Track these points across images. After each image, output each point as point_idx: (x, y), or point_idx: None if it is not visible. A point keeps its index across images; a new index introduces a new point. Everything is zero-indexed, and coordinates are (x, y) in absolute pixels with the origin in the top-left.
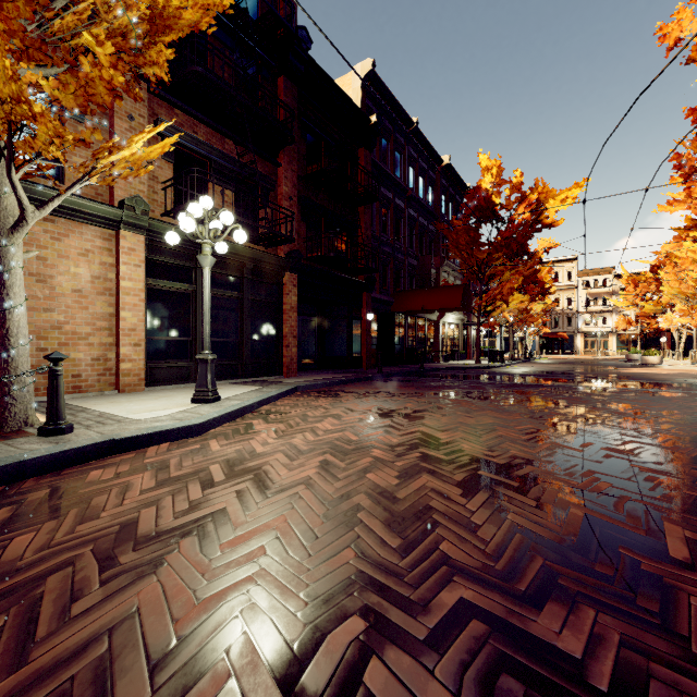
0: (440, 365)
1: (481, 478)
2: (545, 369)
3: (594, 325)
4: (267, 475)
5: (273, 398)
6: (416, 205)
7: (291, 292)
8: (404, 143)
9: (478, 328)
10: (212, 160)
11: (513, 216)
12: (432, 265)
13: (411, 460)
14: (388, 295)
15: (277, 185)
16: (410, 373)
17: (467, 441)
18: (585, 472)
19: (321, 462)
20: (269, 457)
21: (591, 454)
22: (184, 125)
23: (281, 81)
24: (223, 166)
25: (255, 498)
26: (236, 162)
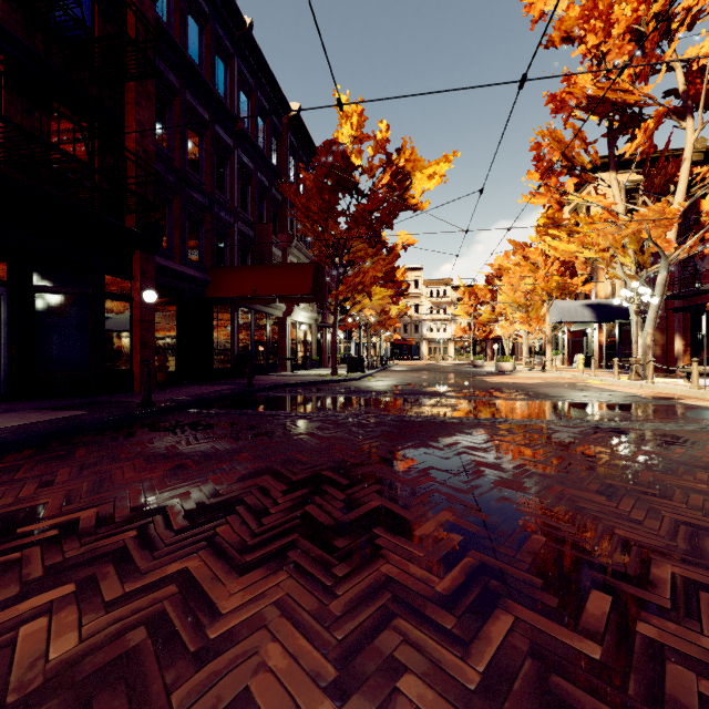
0: (284, 378)
1: None
2: (413, 381)
3: (436, 332)
4: None
5: None
6: (252, 150)
7: None
8: (232, 50)
9: (335, 328)
10: None
11: (376, 185)
12: (278, 244)
13: None
14: (201, 271)
15: None
16: (221, 398)
17: None
18: None
19: None
20: None
21: None
22: None
23: None
24: None
25: None
26: None
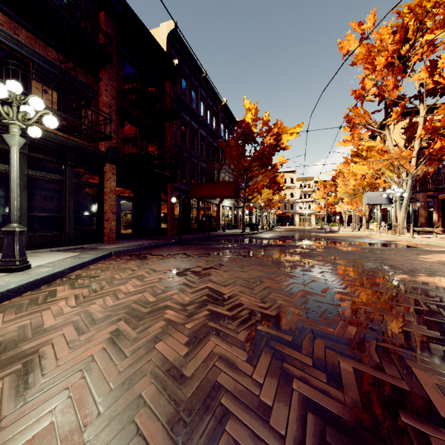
0: (220, 233)
1: (261, 334)
2: (281, 235)
3: (304, 209)
4: (40, 361)
5: (88, 263)
6: (205, 127)
7: (110, 179)
8: (197, 85)
9: (244, 209)
10: (35, 62)
11: (264, 140)
12: (215, 168)
13: (200, 319)
14: (186, 186)
15: (98, 95)
16: (201, 238)
17: (244, 294)
18: (334, 316)
19: (112, 332)
20: (55, 333)
21: (331, 298)
22: (4, 25)
23: (102, 14)
24: (46, 69)
25: (3, 409)
26: (59, 69)
